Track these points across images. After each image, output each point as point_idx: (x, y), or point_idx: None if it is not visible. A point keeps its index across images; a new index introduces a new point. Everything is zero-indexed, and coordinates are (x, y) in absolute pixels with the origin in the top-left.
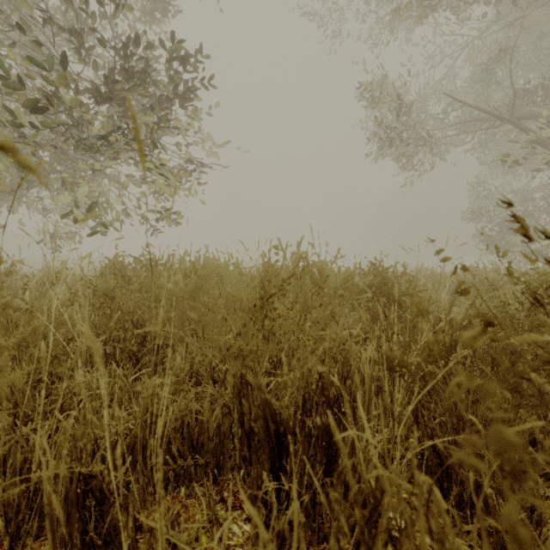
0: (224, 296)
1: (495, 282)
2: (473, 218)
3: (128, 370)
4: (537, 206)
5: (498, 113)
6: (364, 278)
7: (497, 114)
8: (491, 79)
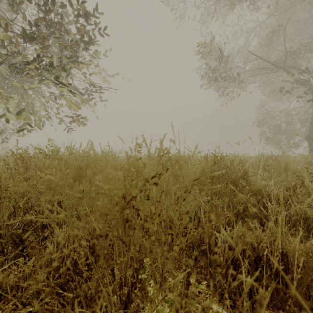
0: (97, 186)
1: (287, 165)
2: (259, 125)
3: (3, 257)
4: (294, 119)
5: (276, 64)
6: (202, 160)
7: (275, 64)
8: (271, 45)
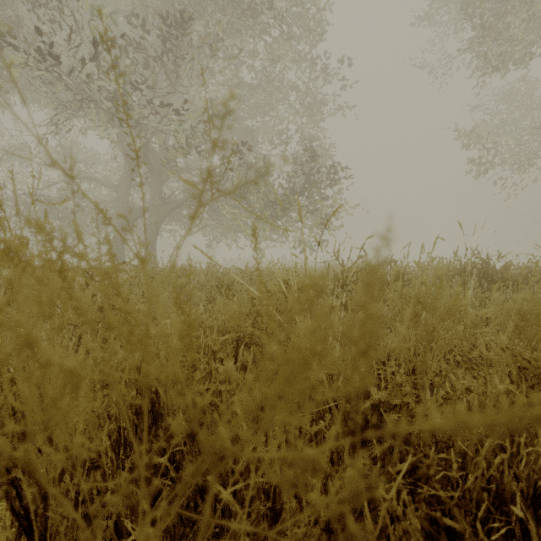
0: None
1: None
2: None
3: None
4: None
5: None
6: None
7: None
8: None
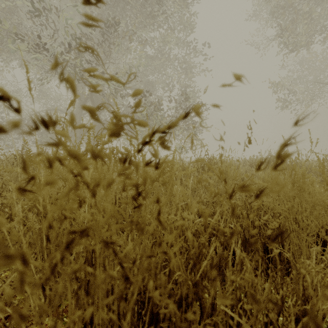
0: None
1: None
2: None
3: None
4: None
5: None
6: None
7: None
8: None
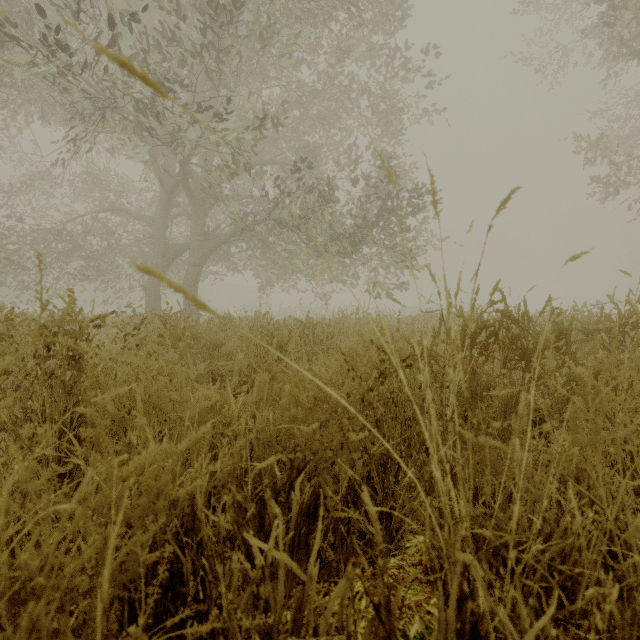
0: None
1: None
2: None
3: None
4: None
5: None
6: None
7: None
8: None
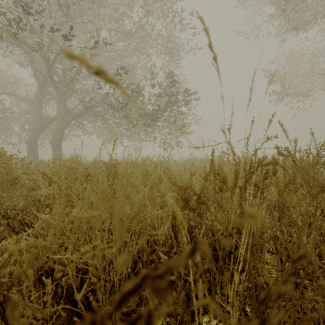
0: None
1: None
2: None
3: None
4: None
5: None
6: None
7: None
8: None
